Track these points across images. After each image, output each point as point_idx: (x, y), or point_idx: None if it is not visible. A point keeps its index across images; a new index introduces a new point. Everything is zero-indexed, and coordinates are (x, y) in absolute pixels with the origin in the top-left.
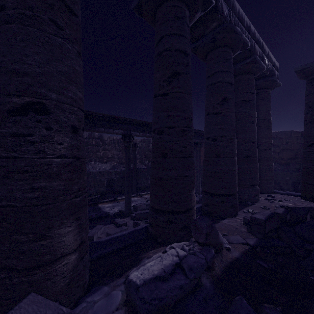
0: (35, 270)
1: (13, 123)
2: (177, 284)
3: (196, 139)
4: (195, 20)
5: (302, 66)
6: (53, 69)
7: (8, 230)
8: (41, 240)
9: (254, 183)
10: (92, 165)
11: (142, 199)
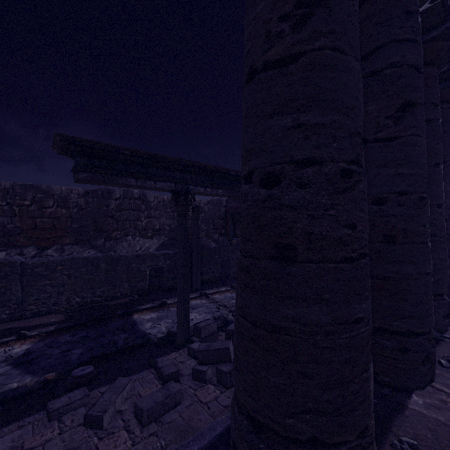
0: None
1: None
2: None
3: None
4: None
5: None
6: None
7: None
8: None
9: (443, 290)
10: (129, 242)
11: (209, 303)
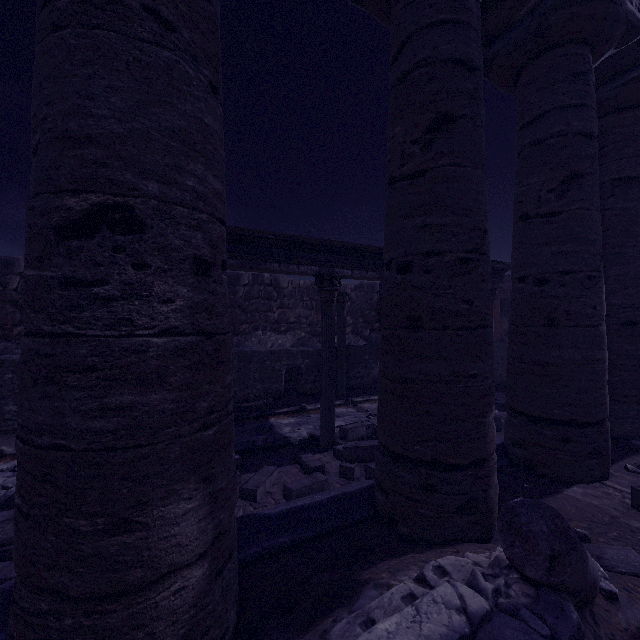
0: (109, 603)
1: (64, 257)
2: None
3: None
4: None
5: None
6: (151, 124)
7: (54, 503)
8: (123, 532)
9: None
10: (259, 338)
11: (357, 412)
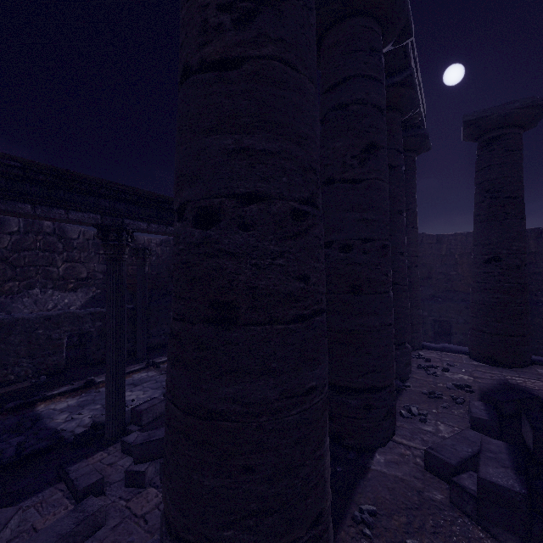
0: None
1: None
2: None
3: None
4: None
5: (478, 114)
6: None
7: None
8: None
9: (405, 338)
10: (36, 297)
11: (159, 375)
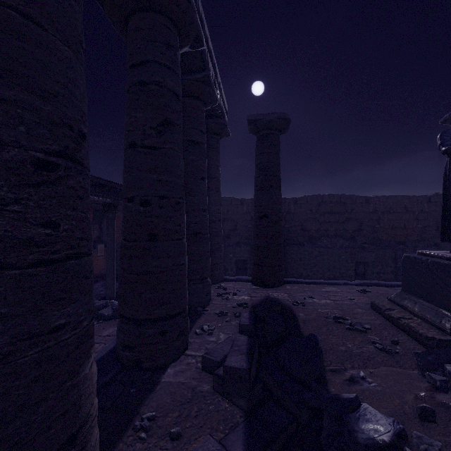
0: None
1: None
2: None
3: (108, 197)
4: None
5: (255, 116)
6: None
7: None
8: None
9: (206, 275)
10: None
11: None
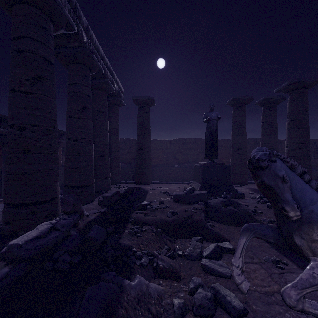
0: None
1: None
2: (54, 235)
3: None
4: (58, 33)
5: (136, 97)
6: None
7: None
8: None
9: (107, 176)
10: None
11: None
